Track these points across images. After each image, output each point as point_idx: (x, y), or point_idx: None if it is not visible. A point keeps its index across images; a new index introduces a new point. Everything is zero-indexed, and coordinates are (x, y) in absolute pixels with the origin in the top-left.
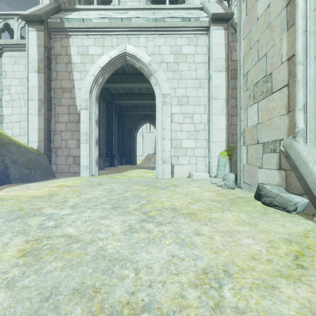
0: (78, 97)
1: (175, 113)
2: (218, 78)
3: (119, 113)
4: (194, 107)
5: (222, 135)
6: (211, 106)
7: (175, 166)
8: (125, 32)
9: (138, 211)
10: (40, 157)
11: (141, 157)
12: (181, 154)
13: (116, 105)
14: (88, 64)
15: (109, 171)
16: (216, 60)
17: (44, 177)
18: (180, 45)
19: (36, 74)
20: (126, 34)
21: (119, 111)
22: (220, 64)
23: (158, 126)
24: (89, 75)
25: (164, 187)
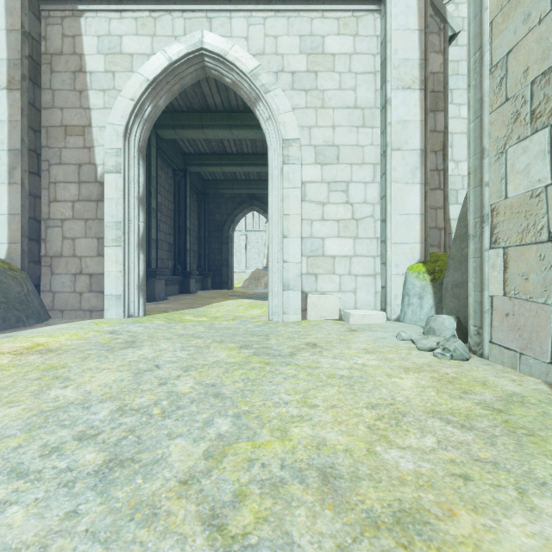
0: (99, 146)
1: (309, 182)
2: (404, 104)
3: (200, 193)
4: (350, 169)
5: (414, 227)
6: (389, 166)
7: (309, 296)
8: (201, 6)
9: (190, 499)
10: (6, 276)
11: (243, 275)
12: (323, 270)
13: (194, 177)
14: (121, 74)
15: (176, 303)
16: (399, 64)
17: (12, 324)
18: (322, 35)
19: (5, 93)
20: (203, 9)
21: (200, 188)
22: (408, 74)
23: (273, 209)
24: (122, 98)
25: (288, 354)
